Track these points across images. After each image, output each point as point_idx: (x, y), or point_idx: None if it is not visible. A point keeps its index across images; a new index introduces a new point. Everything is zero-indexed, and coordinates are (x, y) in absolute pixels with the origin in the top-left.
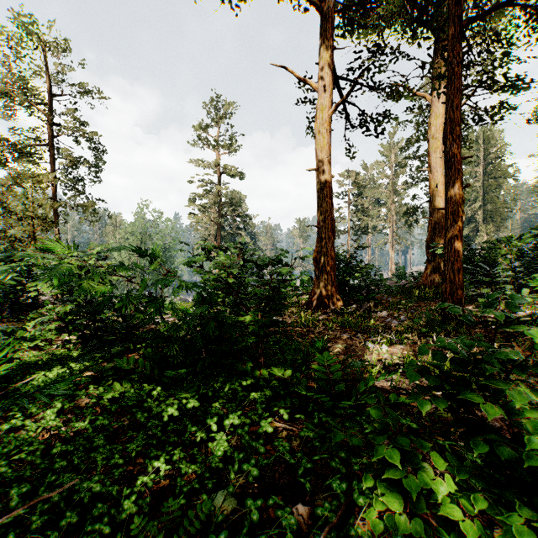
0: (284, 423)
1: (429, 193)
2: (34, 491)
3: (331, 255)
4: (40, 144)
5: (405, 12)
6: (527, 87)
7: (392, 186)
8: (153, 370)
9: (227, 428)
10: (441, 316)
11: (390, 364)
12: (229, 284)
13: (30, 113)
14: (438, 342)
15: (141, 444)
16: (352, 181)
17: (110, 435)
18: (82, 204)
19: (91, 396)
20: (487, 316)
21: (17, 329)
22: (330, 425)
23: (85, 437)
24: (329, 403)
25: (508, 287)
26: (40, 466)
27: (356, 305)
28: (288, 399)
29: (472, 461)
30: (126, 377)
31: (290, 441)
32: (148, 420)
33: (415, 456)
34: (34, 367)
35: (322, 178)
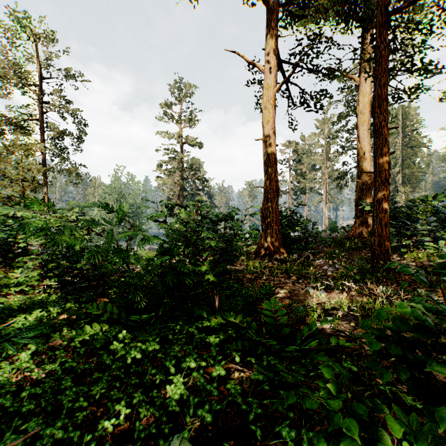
0: (236, 364)
1: (358, 160)
2: (2, 433)
3: (276, 211)
4: (32, 118)
5: (339, 3)
6: (440, 70)
7: (326, 154)
8: (121, 313)
9: (184, 370)
10: (371, 264)
11: (329, 308)
12: (187, 238)
13: (24, 93)
14: (400, 308)
15: (105, 386)
16: (292, 149)
17: (78, 375)
18: (67, 169)
19: (63, 338)
20: (409, 264)
21: (1, 277)
22: (278, 368)
23: (54, 379)
24: (276, 346)
25: (426, 239)
26: (9, 409)
27: (296, 254)
28: (240, 342)
29: (411, 405)
30: (97, 319)
31: (241, 382)
32: (114, 361)
33: (372, 423)
34: (17, 310)
35: (268, 147)
